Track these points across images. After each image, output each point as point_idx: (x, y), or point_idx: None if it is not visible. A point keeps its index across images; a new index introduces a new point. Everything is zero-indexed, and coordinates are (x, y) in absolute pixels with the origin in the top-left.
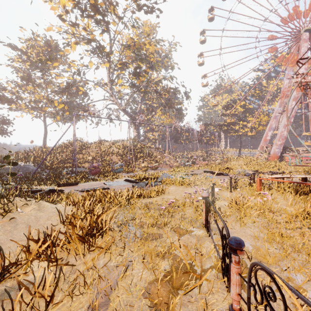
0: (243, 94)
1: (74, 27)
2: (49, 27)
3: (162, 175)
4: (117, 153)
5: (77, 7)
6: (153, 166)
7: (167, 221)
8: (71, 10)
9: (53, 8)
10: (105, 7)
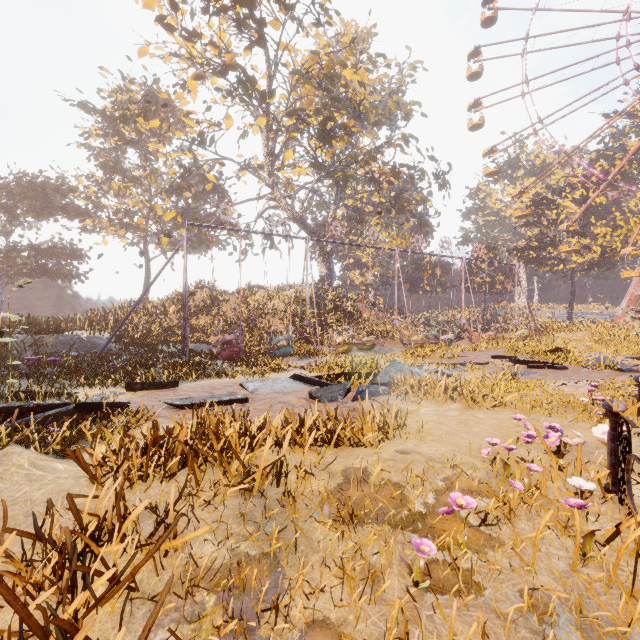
0: (579, 171)
1: (191, 42)
2: (142, 48)
3: (388, 365)
4: (284, 312)
5: None
6: (363, 342)
7: (456, 633)
8: None
9: (149, 5)
10: None
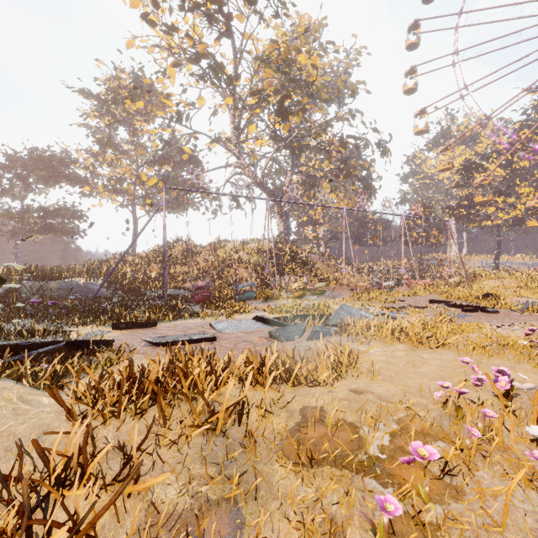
0: (505, 139)
1: (170, 35)
2: (129, 41)
3: (339, 308)
4: (248, 262)
5: None
6: (315, 288)
7: None
8: None
9: (135, 4)
10: None
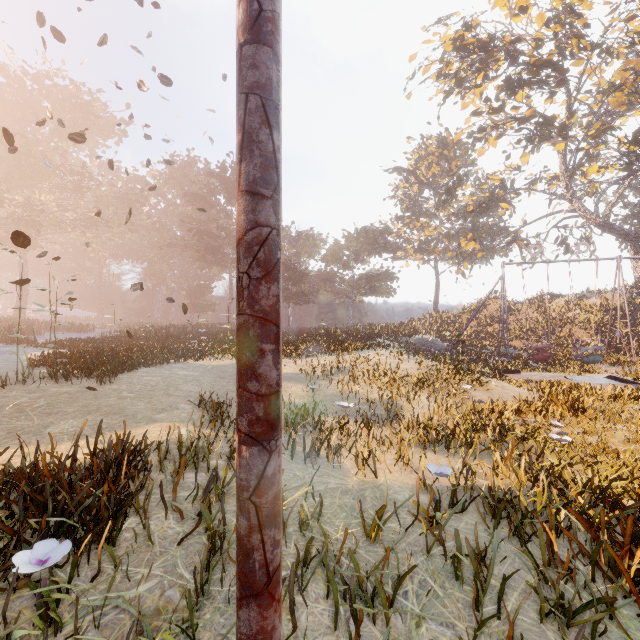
0: None
1: (495, 114)
2: (457, 135)
3: None
4: (586, 322)
5: (505, 87)
6: None
7: None
8: (495, 99)
9: (465, 106)
10: (558, 53)
